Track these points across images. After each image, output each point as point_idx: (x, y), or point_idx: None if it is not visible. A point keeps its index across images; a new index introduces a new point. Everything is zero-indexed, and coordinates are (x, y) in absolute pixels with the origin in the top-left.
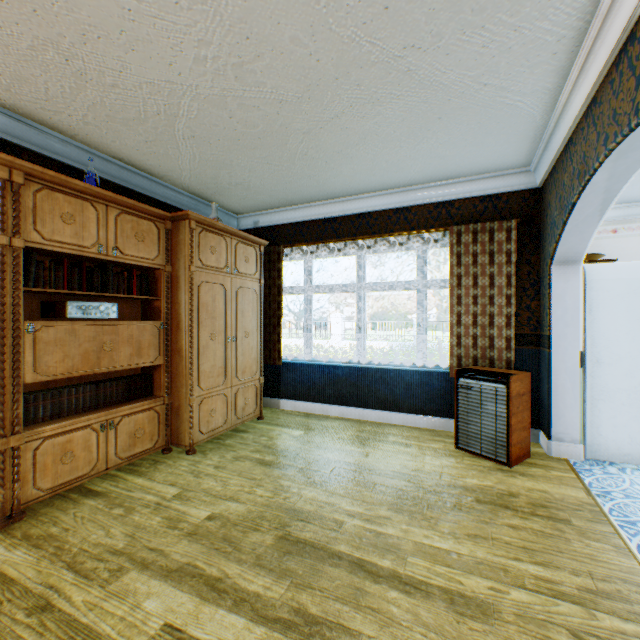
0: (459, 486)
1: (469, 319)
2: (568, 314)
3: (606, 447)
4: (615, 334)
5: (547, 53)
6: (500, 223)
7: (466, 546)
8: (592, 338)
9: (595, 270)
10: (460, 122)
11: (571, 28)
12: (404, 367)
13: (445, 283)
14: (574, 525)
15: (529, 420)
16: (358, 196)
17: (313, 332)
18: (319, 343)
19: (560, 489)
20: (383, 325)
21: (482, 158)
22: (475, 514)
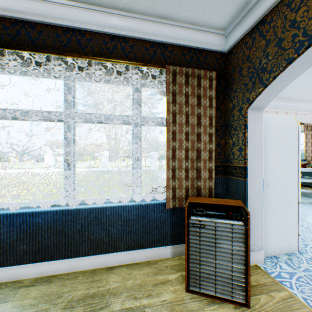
0: None
1: (182, 153)
2: (257, 149)
3: (271, 246)
4: (275, 164)
5: None
6: (205, 72)
7: None
8: (264, 168)
9: (265, 118)
10: None
11: None
12: (121, 203)
13: (158, 120)
14: None
15: None
16: (67, 1)
17: (32, 164)
18: (35, 171)
19: None
20: (83, 159)
21: None
22: None
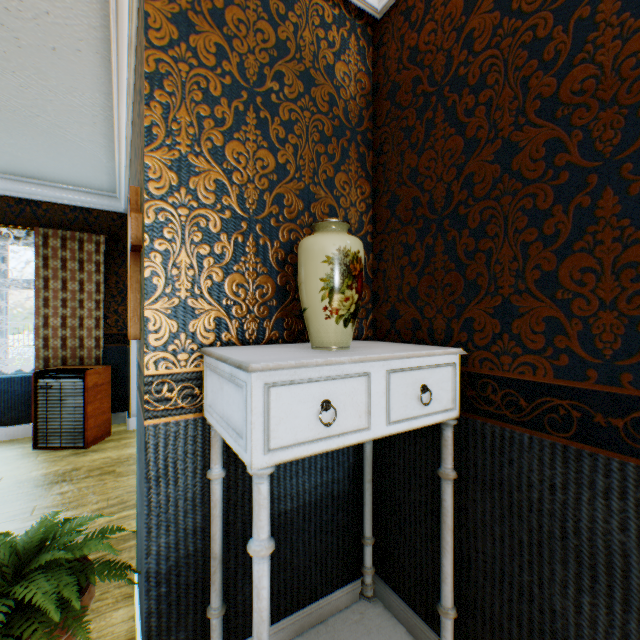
0: (21, 481)
1: (59, 321)
2: None
3: None
4: None
5: (90, 120)
6: (91, 235)
7: (1, 527)
8: None
9: None
10: (25, 134)
11: (101, 114)
12: None
13: (34, 284)
14: (118, 472)
15: (111, 405)
16: None
17: None
18: None
19: (123, 451)
20: None
21: (66, 172)
22: (27, 498)
